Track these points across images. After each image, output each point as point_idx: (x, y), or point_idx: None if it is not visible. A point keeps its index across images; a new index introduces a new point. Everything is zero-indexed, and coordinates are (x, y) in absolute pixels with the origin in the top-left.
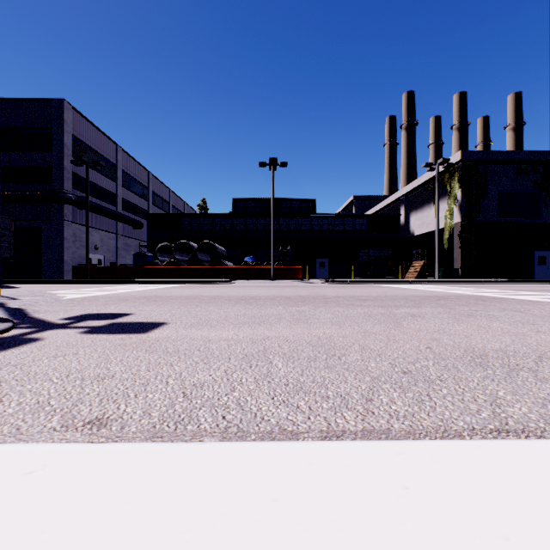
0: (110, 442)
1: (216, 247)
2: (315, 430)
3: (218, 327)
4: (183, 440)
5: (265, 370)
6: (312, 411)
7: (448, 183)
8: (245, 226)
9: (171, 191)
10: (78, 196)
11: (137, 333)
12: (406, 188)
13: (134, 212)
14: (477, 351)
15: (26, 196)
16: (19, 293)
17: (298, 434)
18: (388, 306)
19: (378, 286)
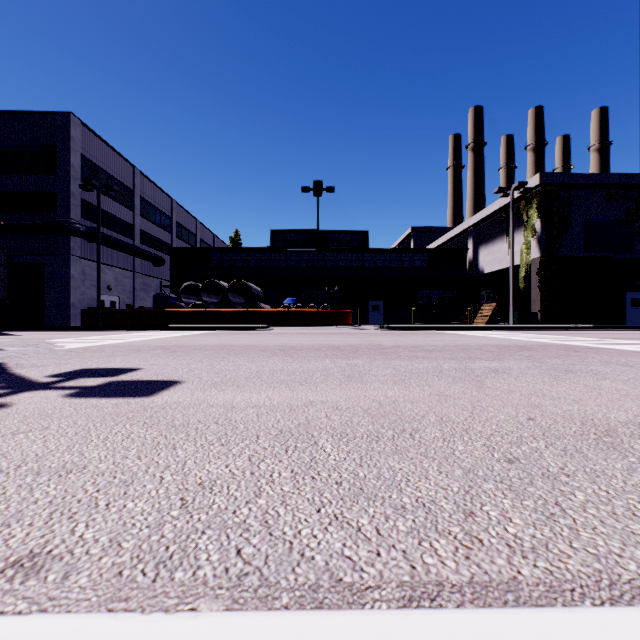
0: (33, 612)
1: (251, 288)
2: (391, 581)
3: (247, 388)
4: (162, 607)
5: (307, 457)
6: (382, 537)
7: (524, 211)
8: (285, 262)
9: (198, 221)
10: (88, 227)
11: (138, 396)
12: (474, 218)
13: (154, 246)
14: (599, 425)
15: (25, 226)
16: (8, 342)
17: (363, 592)
18: (461, 358)
19: (443, 333)
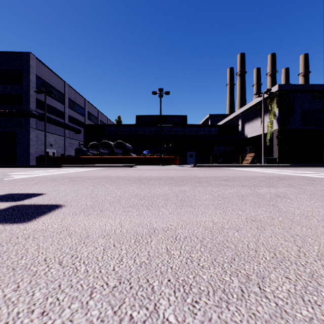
0: None
1: (126, 145)
2: None
3: (107, 213)
4: None
5: None
6: None
7: (269, 105)
8: (143, 132)
9: (99, 111)
10: (39, 112)
11: (19, 221)
12: (242, 108)
13: (76, 123)
14: None
15: (6, 112)
16: None
17: None
18: (249, 186)
19: (228, 169)
